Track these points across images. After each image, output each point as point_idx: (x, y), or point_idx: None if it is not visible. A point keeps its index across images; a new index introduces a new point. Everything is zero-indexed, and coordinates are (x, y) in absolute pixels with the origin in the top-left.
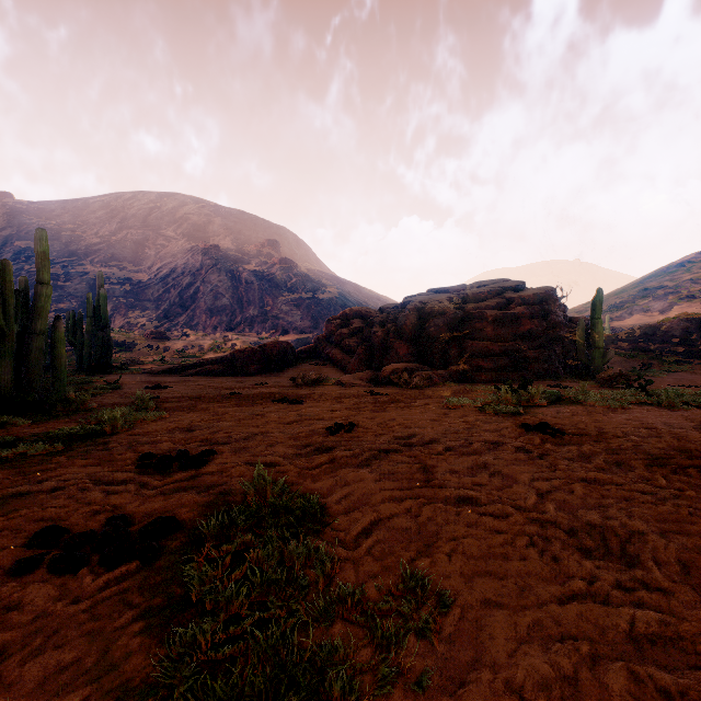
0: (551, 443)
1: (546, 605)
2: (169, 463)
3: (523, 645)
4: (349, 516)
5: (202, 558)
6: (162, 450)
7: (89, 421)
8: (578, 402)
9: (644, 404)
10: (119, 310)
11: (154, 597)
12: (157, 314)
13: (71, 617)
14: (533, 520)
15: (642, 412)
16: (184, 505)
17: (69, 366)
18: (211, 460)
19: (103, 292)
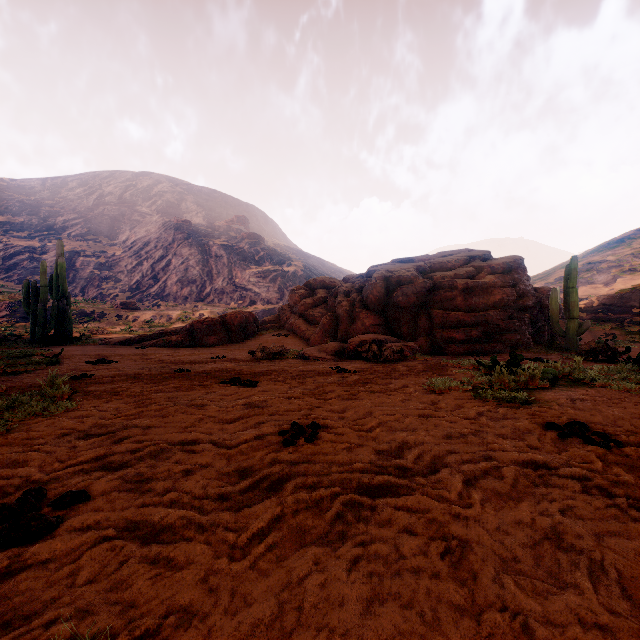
0: (617, 464)
1: None
2: None
3: None
4: None
5: None
6: (6, 487)
7: None
8: (582, 382)
9: None
10: (93, 281)
11: None
12: (129, 286)
13: None
14: None
15: None
16: None
17: None
18: (71, 515)
19: (61, 261)
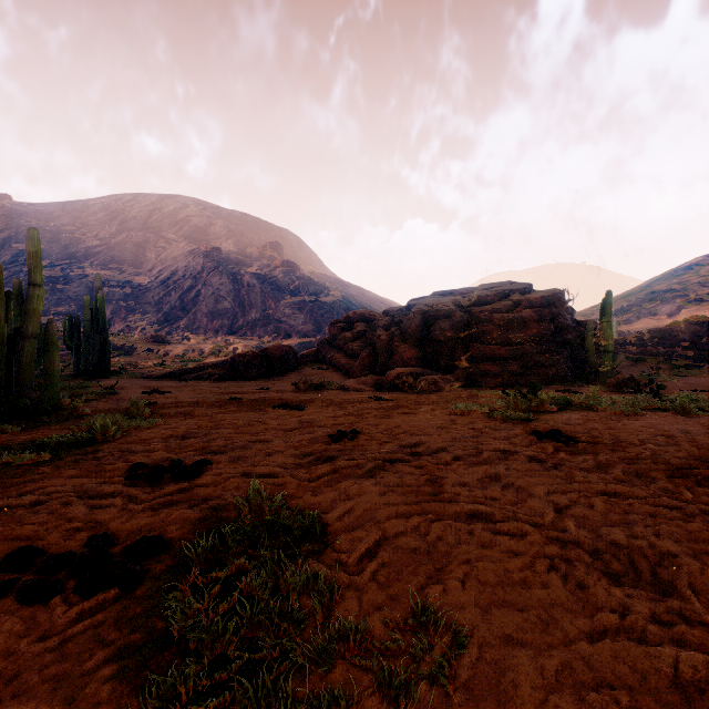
0: (565, 451)
1: (574, 643)
2: (160, 475)
3: (552, 695)
4: (352, 535)
5: (188, 584)
6: (155, 460)
7: (81, 428)
8: (589, 408)
9: (658, 410)
10: (119, 313)
11: (132, 632)
12: (157, 318)
13: (35, 657)
14: (553, 540)
15: (656, 418)
16: (173, 522)
17: (67, 370)
18: (206, 471)
19: (101, 295)
